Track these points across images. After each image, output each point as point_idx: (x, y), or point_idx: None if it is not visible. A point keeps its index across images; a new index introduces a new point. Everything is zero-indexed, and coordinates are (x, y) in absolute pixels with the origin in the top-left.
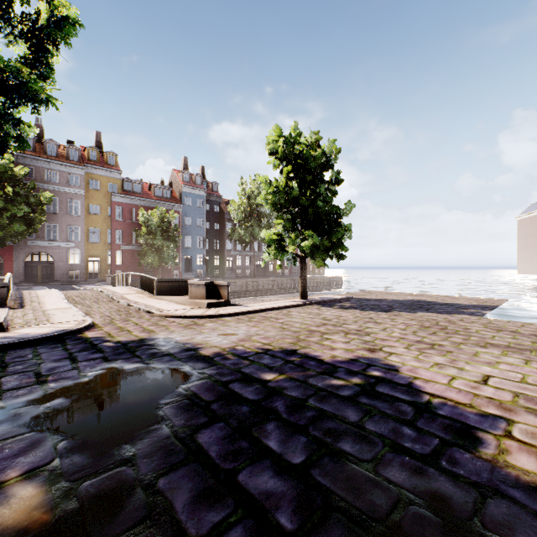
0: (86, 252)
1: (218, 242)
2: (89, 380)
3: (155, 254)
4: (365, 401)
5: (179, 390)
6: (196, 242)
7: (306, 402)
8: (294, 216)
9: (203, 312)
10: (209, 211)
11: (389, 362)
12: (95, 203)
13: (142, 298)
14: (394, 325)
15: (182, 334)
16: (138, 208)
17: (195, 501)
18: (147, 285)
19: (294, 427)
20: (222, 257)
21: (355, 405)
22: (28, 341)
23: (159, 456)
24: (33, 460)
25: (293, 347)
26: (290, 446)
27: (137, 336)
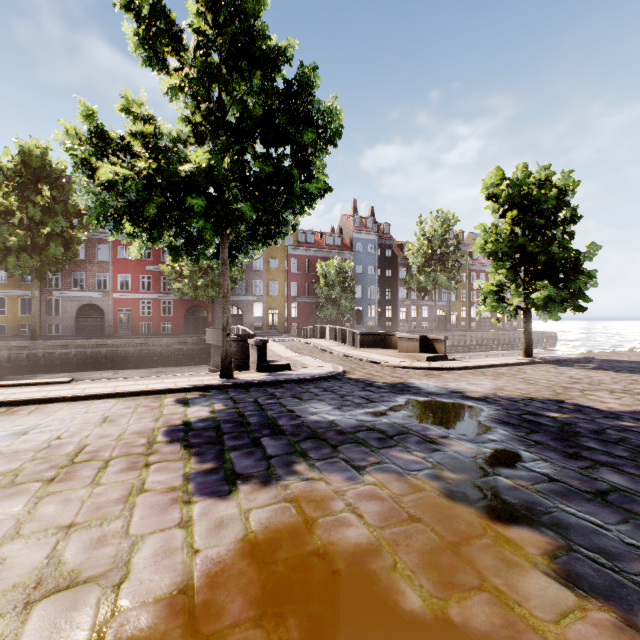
0: (267, 306)
1: (390, 290)
2: (405, 403)
3: (333, 306)
4: None
5: (484, 415)
6: (367, 291)
7: (605, 431)
8: (518, 265)
9: (428, 365)
10: (380, 257)
11: None
12: (274, 257)
13: (347, 350)
14: None
15: (431, 381)
16: (311, 259)
17: (563, 458)
18: (346, 338)
19: (605, 441)
20: (395, 307)
21: None
22: (320, 378)
23: (514, 441)
24: (436, 433)
25: (557, 398)
26: (611, 449)
27: (393, 380)
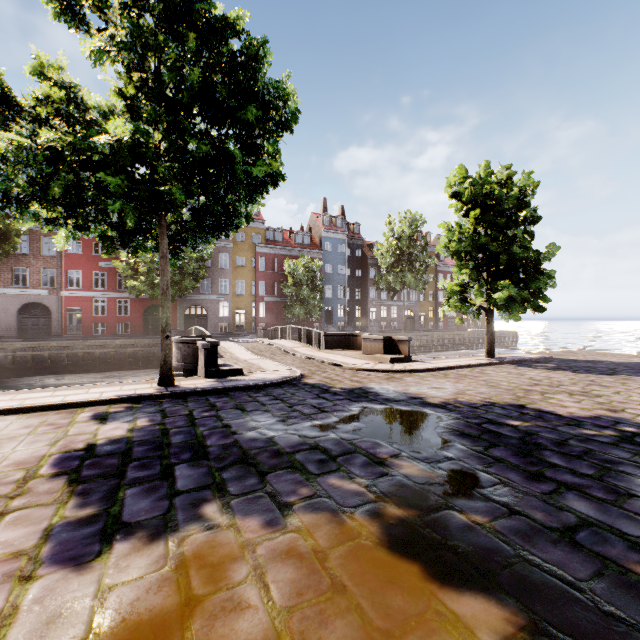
0: (233, 305)
1: (360, 290)
2: (359, 413)
3: (301, 306)
4: (628, 447)
5: (442, 425)
6: (337, 291)
7: (567, 442)
8: (481, 264)
9: (391, 367)
10: (350, 257)
11: (639, 422)
12: (241, 255)
13: (311, 351)
14: (628, 389)
15: (391, 385)
16: (280, 257)
17: (525, 480)
18: (311, 339)
19: (569, 455)
20: (365, 307)
21: (619, 448)
22: (273, 384)
23: (472, 458)
24: (387, 451)
25: (518, 403)
26: (575, 465)
27: (352, 384)
